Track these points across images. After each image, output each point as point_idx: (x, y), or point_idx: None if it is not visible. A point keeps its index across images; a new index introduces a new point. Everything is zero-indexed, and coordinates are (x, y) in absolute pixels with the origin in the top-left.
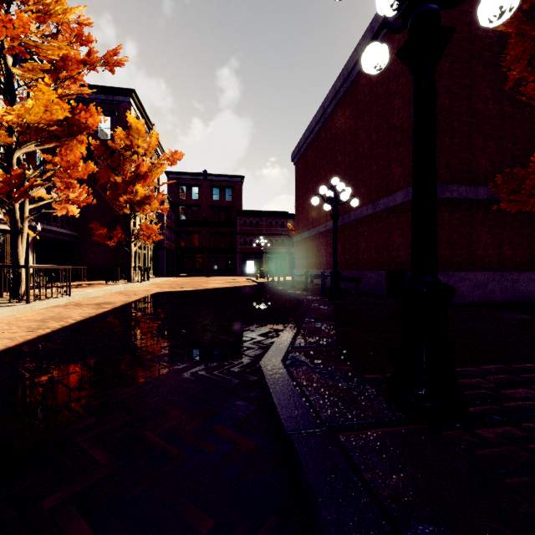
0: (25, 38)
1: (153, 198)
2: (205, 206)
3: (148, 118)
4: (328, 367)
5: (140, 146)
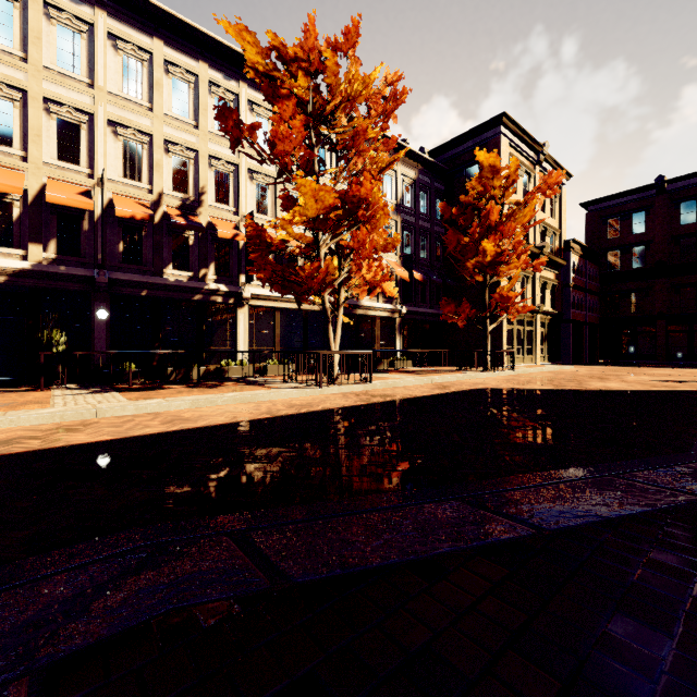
0: (337, 135)
1: (511, 253)
2: (659, 241)
3: (532, 139)
4: (107, 602)
5: (497, 187)
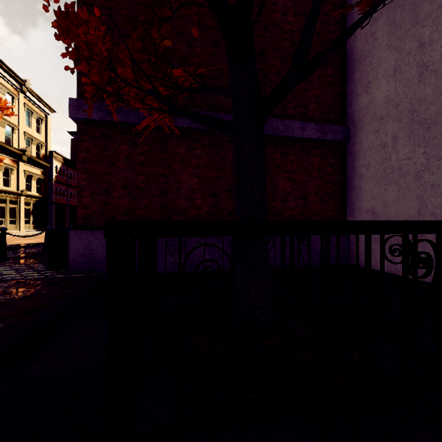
0: None
1: None
2: None
3: (14, 72)
4: None
5: None
